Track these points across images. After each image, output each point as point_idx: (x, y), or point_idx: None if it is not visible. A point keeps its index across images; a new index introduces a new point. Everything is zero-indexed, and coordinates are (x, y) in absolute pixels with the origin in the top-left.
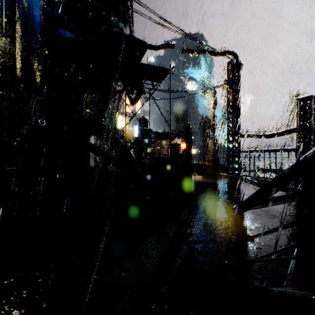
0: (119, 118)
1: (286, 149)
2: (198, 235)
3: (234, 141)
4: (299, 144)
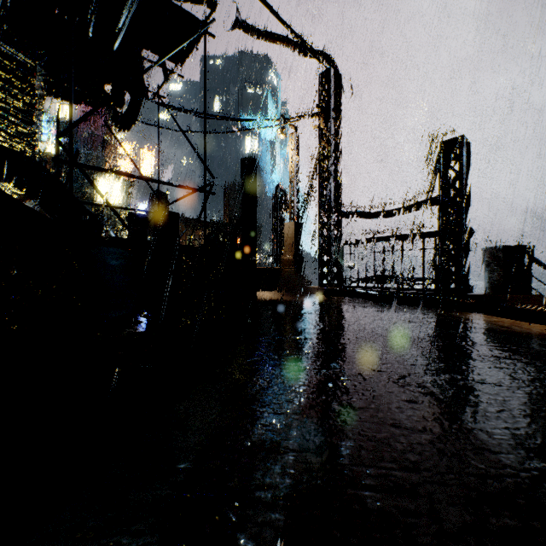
0: (101, 181)
1: (422, 234)
2: (302, 447)
3: (332, 222)
4: (444, 224)
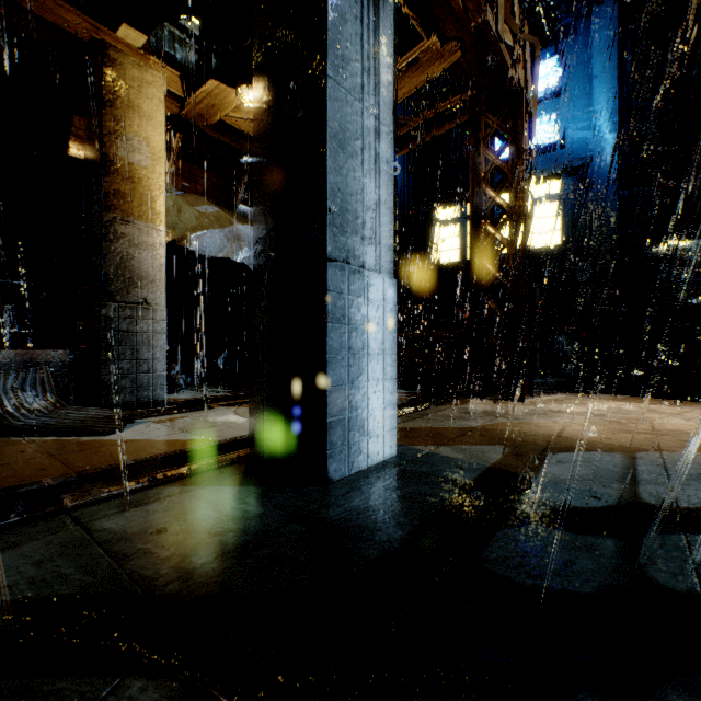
0: None
1: None
2: None
3: None
4: None
